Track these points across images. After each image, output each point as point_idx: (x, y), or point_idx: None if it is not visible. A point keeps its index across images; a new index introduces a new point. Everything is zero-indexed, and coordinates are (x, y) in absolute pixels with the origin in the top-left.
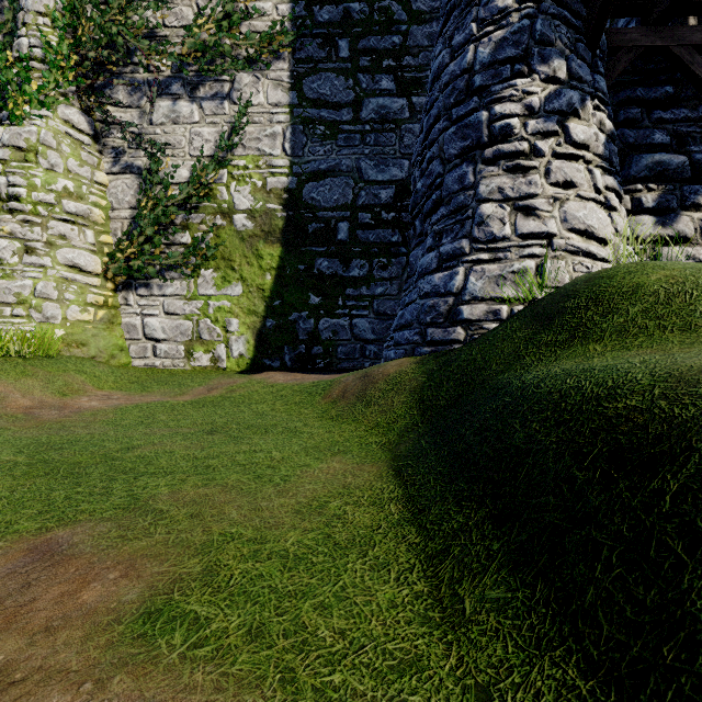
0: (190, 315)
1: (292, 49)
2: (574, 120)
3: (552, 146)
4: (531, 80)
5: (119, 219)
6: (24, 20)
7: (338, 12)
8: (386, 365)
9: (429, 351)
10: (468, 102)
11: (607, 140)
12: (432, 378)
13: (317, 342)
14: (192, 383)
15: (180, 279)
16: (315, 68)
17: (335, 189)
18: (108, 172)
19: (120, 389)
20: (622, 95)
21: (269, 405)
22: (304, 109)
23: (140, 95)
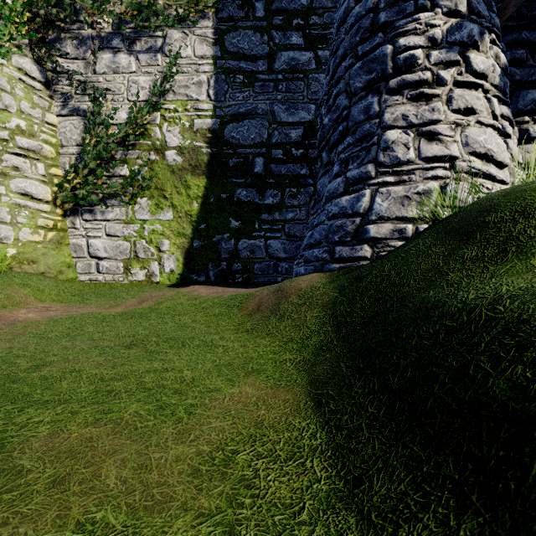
0: (128, 237)
1: (215, 10)
2: (473, 51)
3: (453, 75)
4: (433, 14)
5: (67, 155)
6: None
7: None
8: (298, 280)
9: (337, 267)
10: (373, 38)
11: (500, 74)
12: (344, 294)
13: (237, 260)
14: (127, 295)
15: (119, 206)
16: (235, 26)
17: (252, 129)
18: (57, 114)
19: (60, 302)
20: (509, 38)
21: (191, 316)
22: (225, 60)
23: (86, 49)
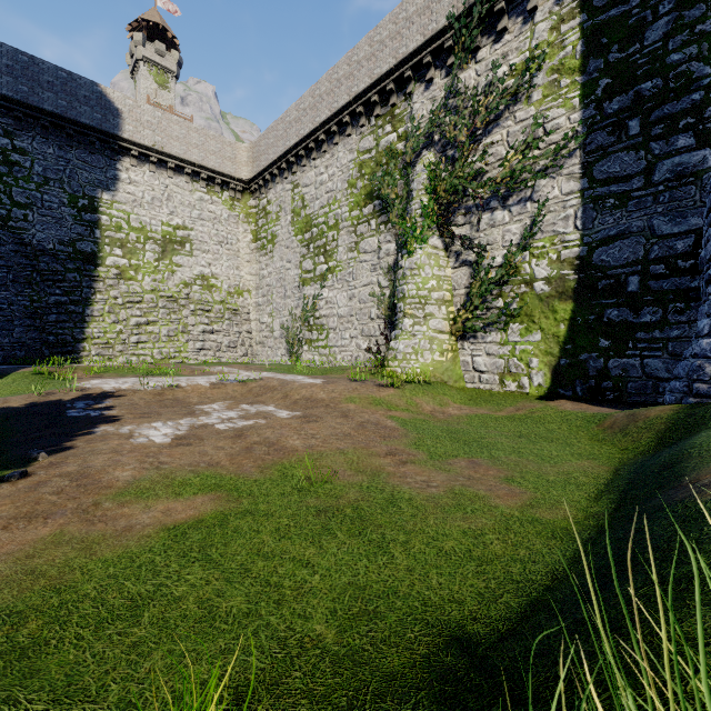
0: (502, 355)
1: (582, 146)
2: None
3: None
4: None
5: (458, 296)
6: (413, 195)
7: (627, 98)
8: (651, 409)
9: (693, 401)
10: None
11: None
12: (675, 425)
13: (606, 378)
14: (505, 403)
15: (496, 331)
16: (604, 153)
17: (624, 249)
18: (452, 268)
19: (464, 404)
20: None
21: (557, 425)
22: (594, 190)
23: (471, 215)
